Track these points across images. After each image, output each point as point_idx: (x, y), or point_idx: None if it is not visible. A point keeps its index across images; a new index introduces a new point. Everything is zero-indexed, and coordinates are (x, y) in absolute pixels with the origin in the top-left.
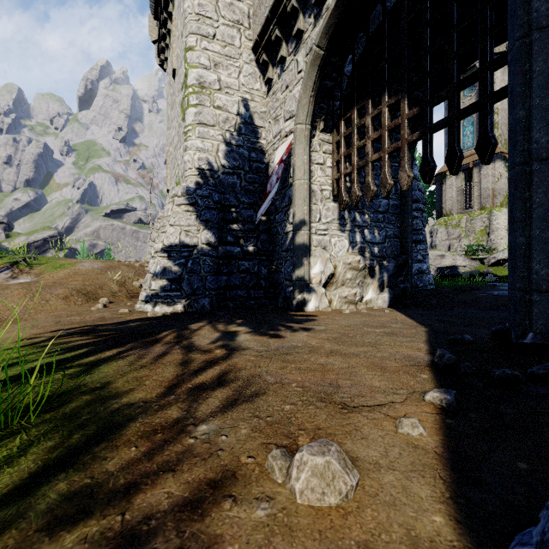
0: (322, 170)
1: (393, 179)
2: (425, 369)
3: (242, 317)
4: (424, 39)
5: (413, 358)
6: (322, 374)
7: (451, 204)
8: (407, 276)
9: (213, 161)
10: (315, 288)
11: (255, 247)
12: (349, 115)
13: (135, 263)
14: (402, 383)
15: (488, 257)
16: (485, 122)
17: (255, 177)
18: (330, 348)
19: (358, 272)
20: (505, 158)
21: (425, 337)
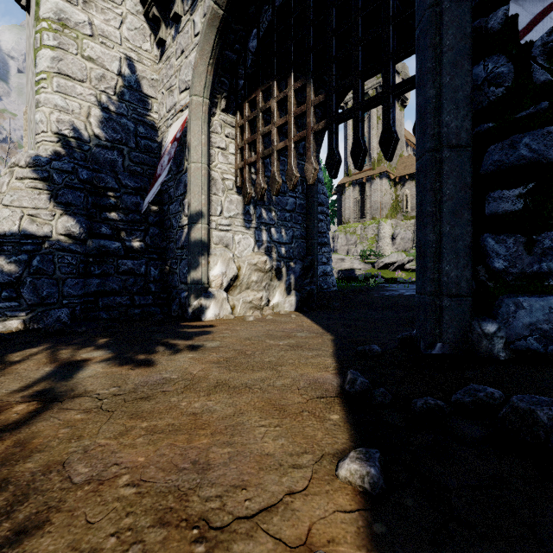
0: (224, 156)
1: (300, 178)
2: (335, 402)
3: (111, 334)
4: (330, 19)
5: (320, 383)
6: (189, 438)
7: (349, 213)
8: (314, 278)
9: (81, 127)
10: (215, 293)
11: (142, 242)
12: (254, 96)
13: None
14: (307, 439)
15: (378, 261)
16: (389, 115)
17: (143, 157)
18: (217, 379)
19: (265, 274)
20: (389, 177)
21: (332, 348)
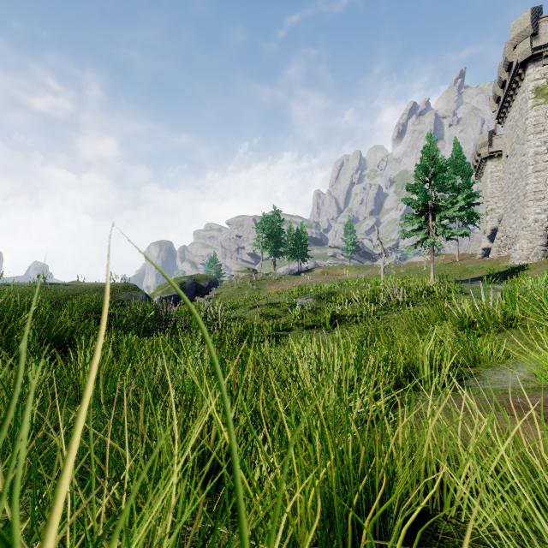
0: None
1: None
2: None
3: None
4: None
5: None
6: None
7: None
8: None
9: (495, 227)
10: None
11: None
12: None
13: (469, 253)
14: None
15: None
16: None
17: None
18: None
19: None
20: None
21: None
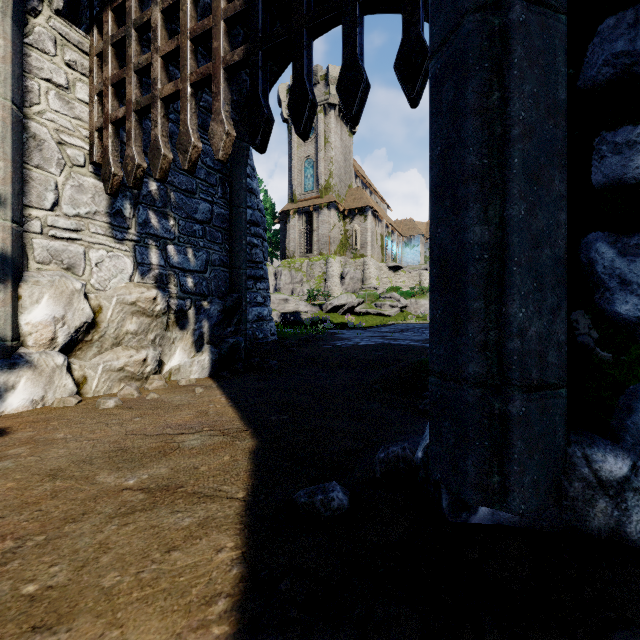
0: (62, 100)
1: (219, 174)
2: None
3: None
4: None
5: None
6: None
7: (294, 246)
8: (241, 325)
9: None
10: (32, 357)
11: None
12: (122, 0)
13: None
14: None
15: (326, 303)
16: (354, 37)
17: None
18: None
19: (154, 319)
20: (338, 208)
21: (247, 484)
